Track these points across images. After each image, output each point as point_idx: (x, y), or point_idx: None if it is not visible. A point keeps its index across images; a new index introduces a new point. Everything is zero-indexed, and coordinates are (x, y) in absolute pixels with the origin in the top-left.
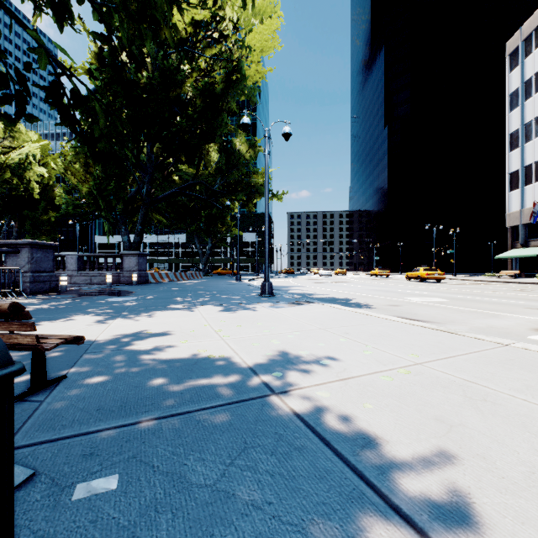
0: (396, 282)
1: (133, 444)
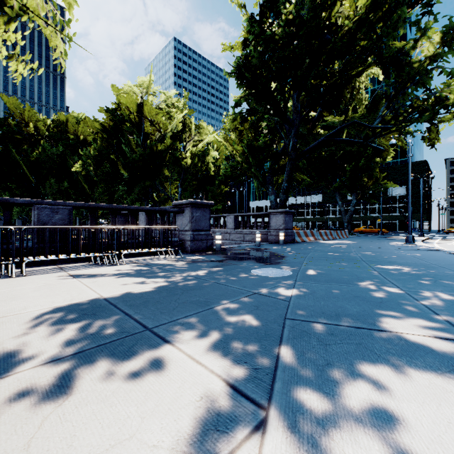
0: None
1: None
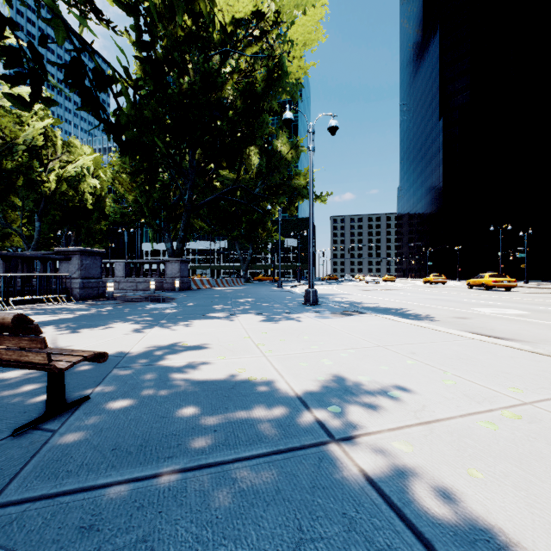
0: (455, 290)
1: (146, 514)
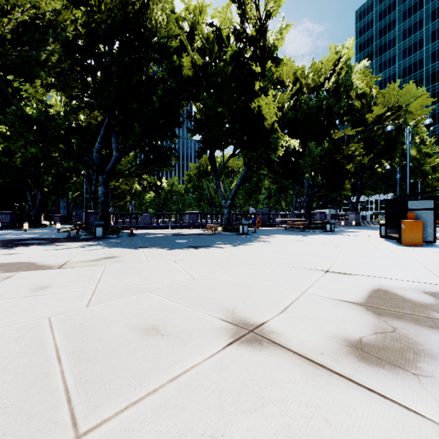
0: None
1: (339, 231)
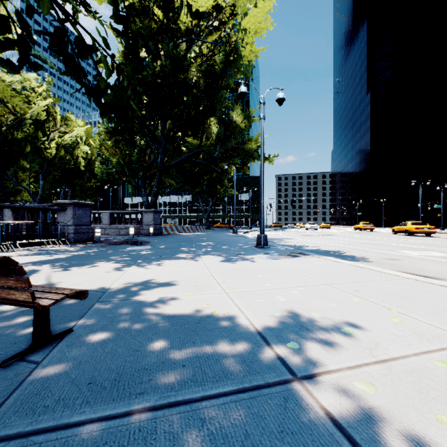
0: (382, 235)
1: None
